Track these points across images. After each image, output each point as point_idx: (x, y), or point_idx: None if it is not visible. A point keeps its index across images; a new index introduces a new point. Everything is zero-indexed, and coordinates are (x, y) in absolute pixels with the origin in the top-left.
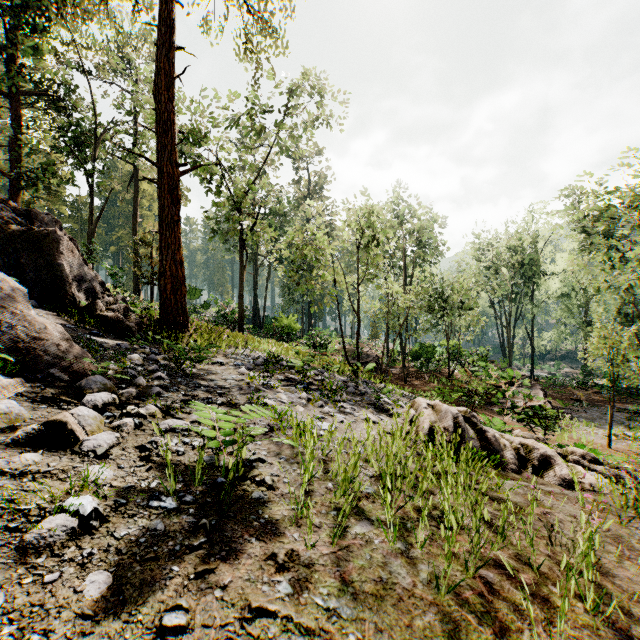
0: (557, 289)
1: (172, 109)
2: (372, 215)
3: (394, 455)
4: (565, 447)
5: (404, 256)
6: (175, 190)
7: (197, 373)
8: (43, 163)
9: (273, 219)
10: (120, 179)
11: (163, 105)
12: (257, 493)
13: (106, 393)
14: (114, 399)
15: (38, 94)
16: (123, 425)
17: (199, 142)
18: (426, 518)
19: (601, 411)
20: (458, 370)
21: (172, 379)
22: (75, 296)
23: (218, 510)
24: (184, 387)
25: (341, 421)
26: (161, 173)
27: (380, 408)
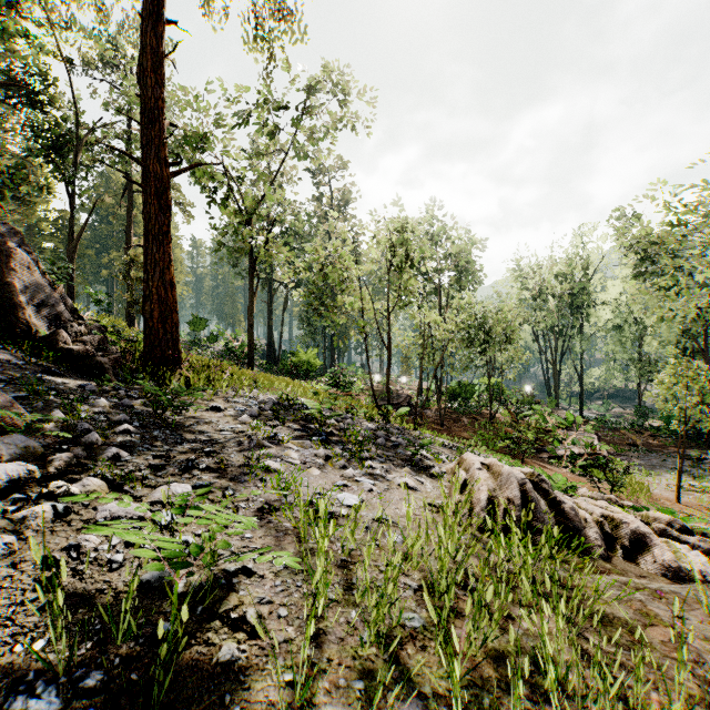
0: (608, 320)
1: (160, 94)
2: (405, 231)
3: (446, 547)
4: (643, 510)
5: (440, 282)
6: (164, 194)
7: (184, 423)
8: (11, 166)
9: (290, 239)
10: (113, 192)
11: (148, 88)
12: (228, 650)
13: (18, 463)
14: (31, 472)
15: (6, 84)
16: (31, 517)
17: (200, 144)
18: (522, 703)
19: (660, 457)
20: (500, 412)
21: (145, 433)
22: (31, 324)
23: (142, 709)
24: (160, 444)
25: (369, 489)
26: (146, 173)
27: (418, 465)
